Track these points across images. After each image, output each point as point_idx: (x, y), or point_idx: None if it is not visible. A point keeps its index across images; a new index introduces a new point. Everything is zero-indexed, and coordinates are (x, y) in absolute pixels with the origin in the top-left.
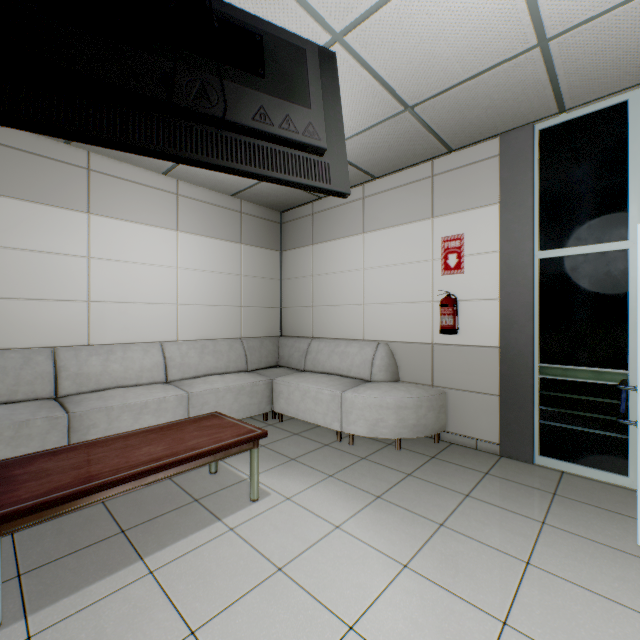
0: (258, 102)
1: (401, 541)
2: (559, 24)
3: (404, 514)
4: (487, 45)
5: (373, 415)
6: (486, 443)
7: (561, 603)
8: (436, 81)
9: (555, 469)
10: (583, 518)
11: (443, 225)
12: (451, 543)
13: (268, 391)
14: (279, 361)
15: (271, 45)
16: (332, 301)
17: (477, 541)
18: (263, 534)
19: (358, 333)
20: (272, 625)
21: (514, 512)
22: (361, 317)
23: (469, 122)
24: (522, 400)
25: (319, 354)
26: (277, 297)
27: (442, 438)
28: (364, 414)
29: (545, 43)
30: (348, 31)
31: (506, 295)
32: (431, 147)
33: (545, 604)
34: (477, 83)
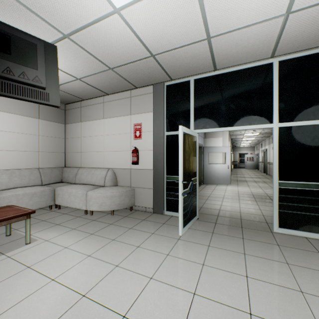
0: (6, 65)
1: (92, 248)
2: (155, 51)
3: (100, 238)
4: (132, 52)
5: (100, 201)
6: (149, 208)
7: (141, 256)
8: (118, 61)
9: (170, 215)
10: (168, 230)
11: (134, 118)
12: (113, 245)
13: (52, 194)
14: (62, 179)
15: (16, 40)
16: (90, 150)
17: (124, 243)
18: (26, 256)
19: (101, 165)
20: (15, 286)
21: (145, 231)
22: (102, 157)
23: (139, 78)
24: (160, 190)
25: (82, 175)
26: (63, 147)
27: (134, 209)
28: (96, 201)
29: (154, 56)
30: (71, 35)
31: (155, 149)
32: (128, 85)
33: (135, 257)
34: (135, 64)
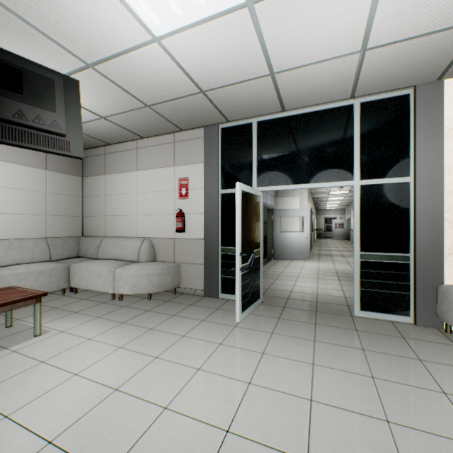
0: (18, 107)
1: (125, 338)
2: (206, 87)
3: (134, 328)
4: (176, 87)
5: (133, 281)
6: (199, 291)
7: (187, 346)
8: (157, 97)
9: (227, 299)
10: (222, 316)
11: (179, 171)
12: (151, 335)
13: (66, 273)
14: (79, 253)
15: (29, 76)
16: (118, 212)
17: (165, 332)
18: (37, 350)
19: (134, 233)
20: (28, 383)
21: (192, 318)
22: (136, 223)
23: (185, 118)
24: (214, 266)
25: (107, 247)
26: (79, 209)
27: (179, 291)
28: (128, 281)
29: (204, 92)
30: (96, 64)
31: (207, 211)
32: (170, 127)
33: (180, 348)
34: (180, 102)
